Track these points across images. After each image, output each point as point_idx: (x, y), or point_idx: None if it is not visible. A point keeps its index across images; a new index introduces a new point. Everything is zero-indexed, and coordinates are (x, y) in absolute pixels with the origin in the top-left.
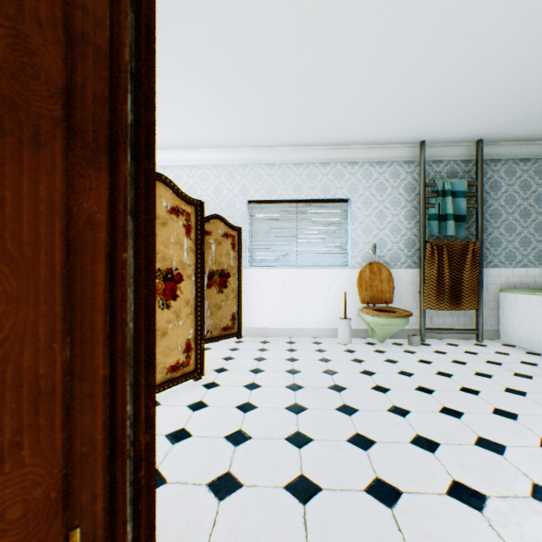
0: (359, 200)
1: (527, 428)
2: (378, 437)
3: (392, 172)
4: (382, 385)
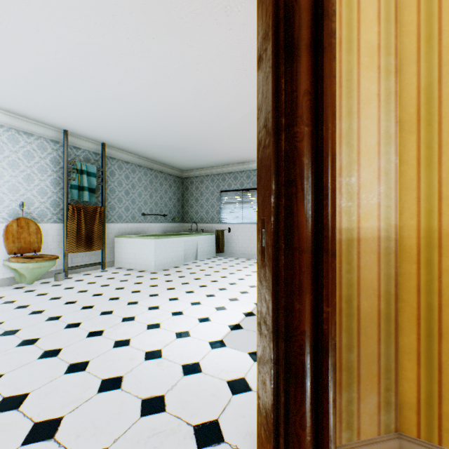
0: (6, 160)
1: (124, 300)
2: (43, 335)
3: (41, 145)
4: (39, 310)
